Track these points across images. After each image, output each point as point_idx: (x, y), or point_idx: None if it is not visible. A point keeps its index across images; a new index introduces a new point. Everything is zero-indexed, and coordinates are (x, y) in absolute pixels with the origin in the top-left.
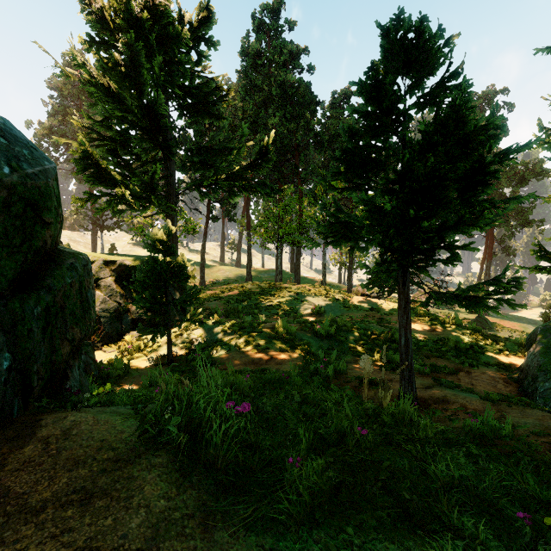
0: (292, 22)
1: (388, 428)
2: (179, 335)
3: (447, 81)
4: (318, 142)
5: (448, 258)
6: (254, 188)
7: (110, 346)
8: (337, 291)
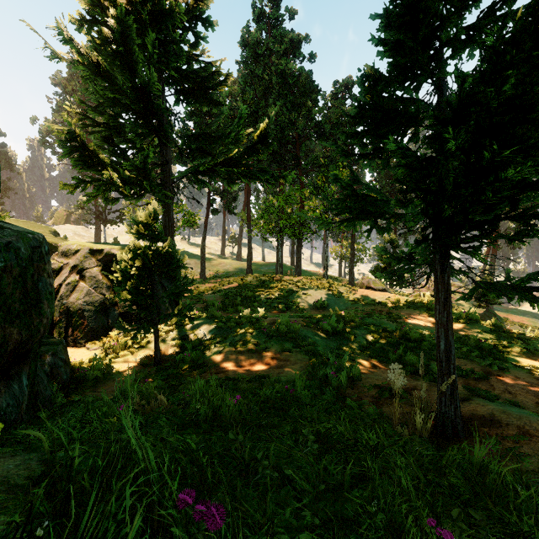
0: (293, 11)
1: (473, 510)
2: (170, 331)
3: (499, 8)
4: (319, 131)
5: (516, 233)
6: (253, 174)
7: (94, 343)
8: (340, 284)
